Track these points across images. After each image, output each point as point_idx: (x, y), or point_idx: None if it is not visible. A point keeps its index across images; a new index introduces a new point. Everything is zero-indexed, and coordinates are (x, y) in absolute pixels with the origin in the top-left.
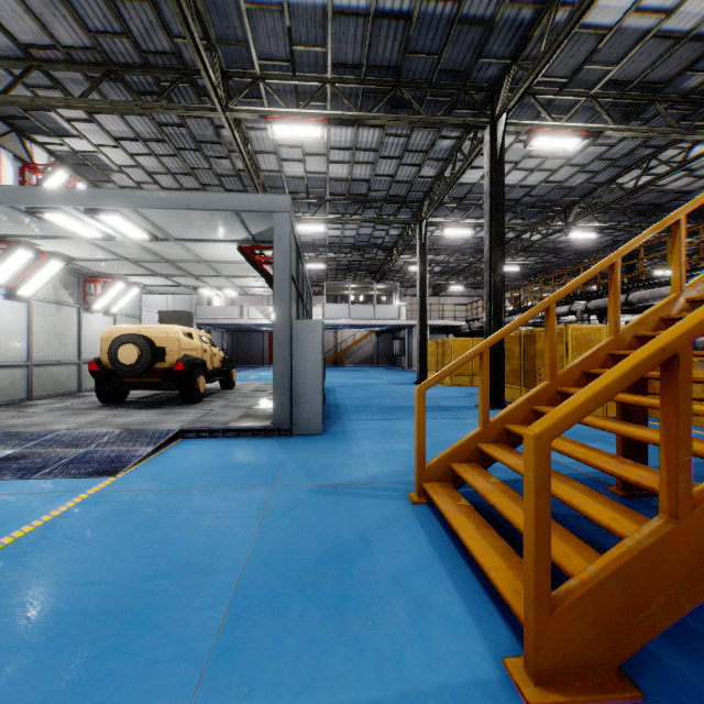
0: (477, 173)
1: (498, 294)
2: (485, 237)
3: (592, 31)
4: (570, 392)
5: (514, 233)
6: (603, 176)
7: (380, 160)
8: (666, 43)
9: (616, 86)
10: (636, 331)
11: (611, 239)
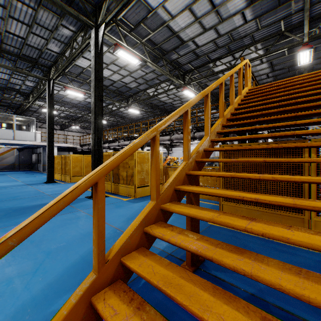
0: (87, 62)
1: (100, 130)
2: (92, 94)
3: (146, 4)
4: (173, 210)
5: (105, 104)
6: (142, 87)
7: (10, 19)
8: (170, 32)
9: (151, 43)
10: (196, 158)
11: (142, 116)
